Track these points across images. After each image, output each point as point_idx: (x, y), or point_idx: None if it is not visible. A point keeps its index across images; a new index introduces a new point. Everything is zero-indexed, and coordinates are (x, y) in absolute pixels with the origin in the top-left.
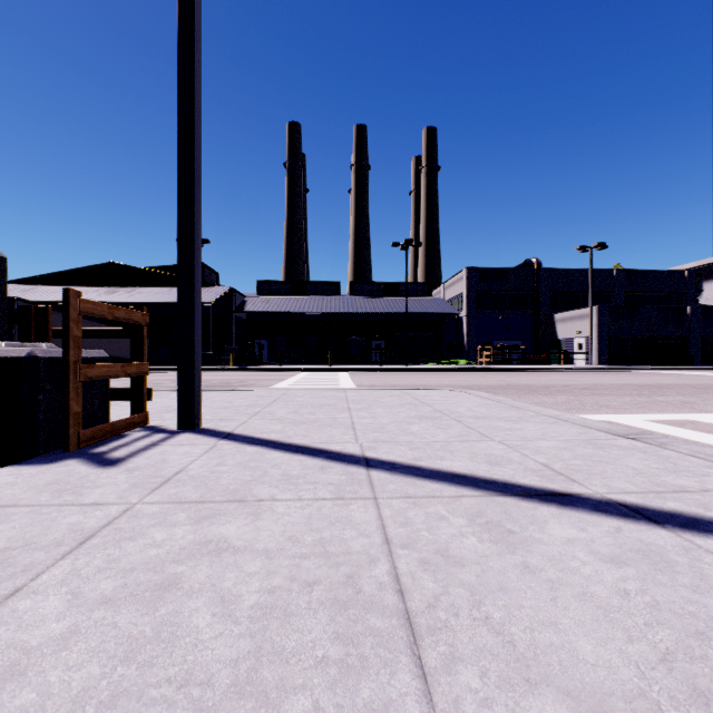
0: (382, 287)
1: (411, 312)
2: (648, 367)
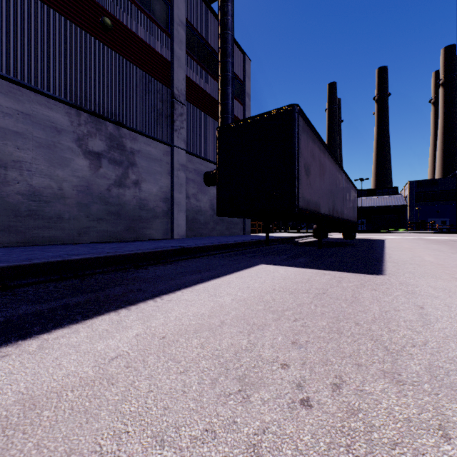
0: (366, 192)
1: (375, 205)
2: None
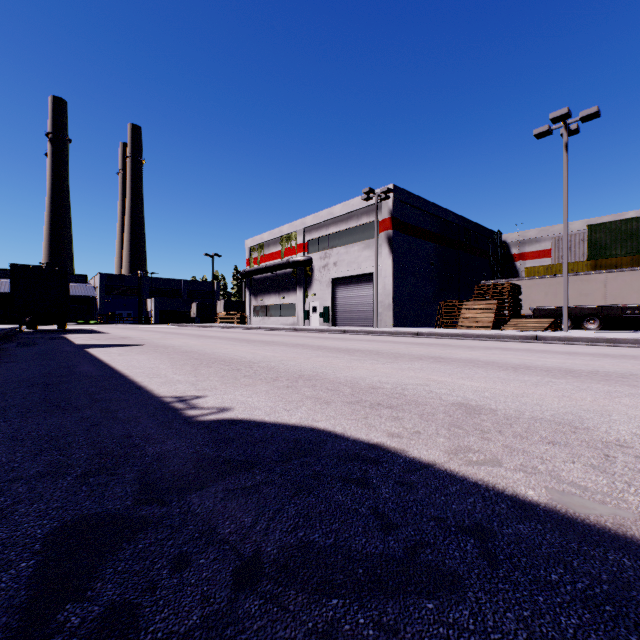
0: None
1: None
2: (163, 323)
